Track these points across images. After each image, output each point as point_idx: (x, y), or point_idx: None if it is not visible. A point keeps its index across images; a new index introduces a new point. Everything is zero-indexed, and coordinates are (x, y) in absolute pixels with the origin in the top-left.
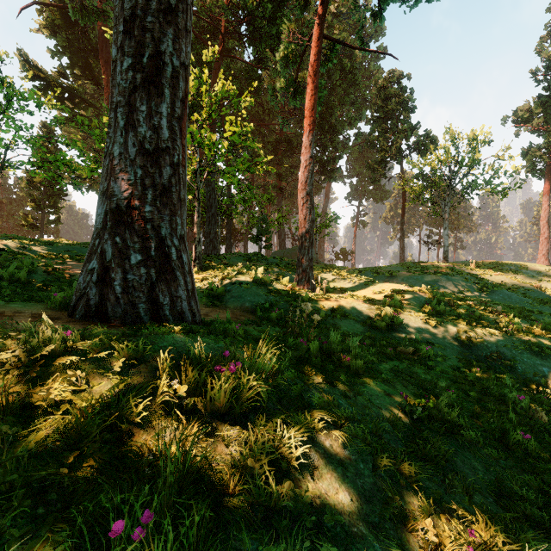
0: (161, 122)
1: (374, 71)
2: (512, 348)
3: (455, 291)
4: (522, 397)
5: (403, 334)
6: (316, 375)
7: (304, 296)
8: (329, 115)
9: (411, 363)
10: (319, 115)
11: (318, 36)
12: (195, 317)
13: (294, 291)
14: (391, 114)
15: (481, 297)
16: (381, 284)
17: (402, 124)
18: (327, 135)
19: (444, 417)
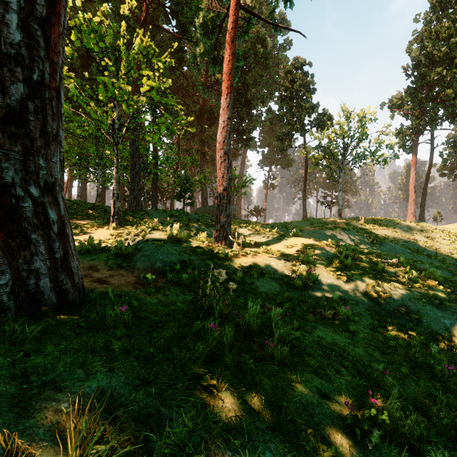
0: (6, 16)
1: (282, 59)
2: (416, 301)
3: (351, 243)
4: (452, 367)
5: (318, 291)
6: (230, 386)
7: (220, 254)
8: (245, 91)
9: (334, 330)
10: (237, 91)
11: (236, 5)
12: (67, 295)
13: (211, 248)
14: (296, 94)
15: (373, 249)
16: (292, 239)
17: (305, 103)
18: (243, 108)
19: (397, 426)
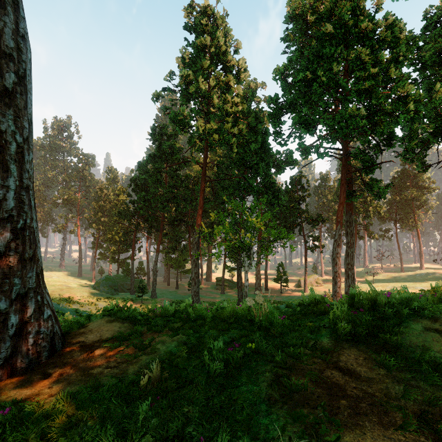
0: None
1: None
2: None
3: None
4: None
5: None
6: None
7: None
8: None
9: None
10: None
11: None
12: None
13: None
14: None
15: None
16: None
17: None
18: None
19: None
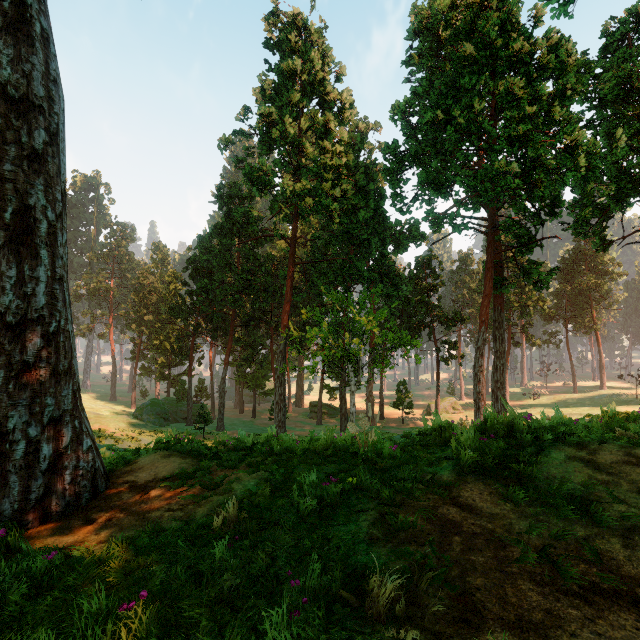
0: None
1: None
2: None
3: None
4: None
5: None
6: None
7: None
8: None
9: None
10: None
11: None
12: None
13: None
14: None
15: None
16: None
17: None
18: None
19: None
